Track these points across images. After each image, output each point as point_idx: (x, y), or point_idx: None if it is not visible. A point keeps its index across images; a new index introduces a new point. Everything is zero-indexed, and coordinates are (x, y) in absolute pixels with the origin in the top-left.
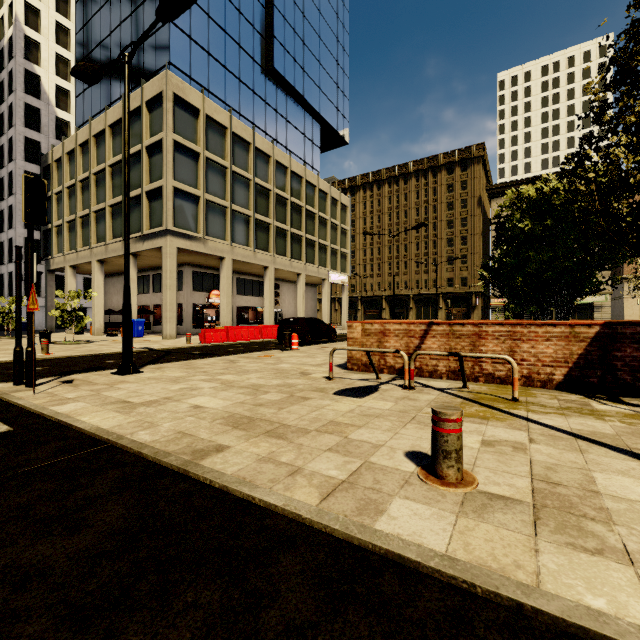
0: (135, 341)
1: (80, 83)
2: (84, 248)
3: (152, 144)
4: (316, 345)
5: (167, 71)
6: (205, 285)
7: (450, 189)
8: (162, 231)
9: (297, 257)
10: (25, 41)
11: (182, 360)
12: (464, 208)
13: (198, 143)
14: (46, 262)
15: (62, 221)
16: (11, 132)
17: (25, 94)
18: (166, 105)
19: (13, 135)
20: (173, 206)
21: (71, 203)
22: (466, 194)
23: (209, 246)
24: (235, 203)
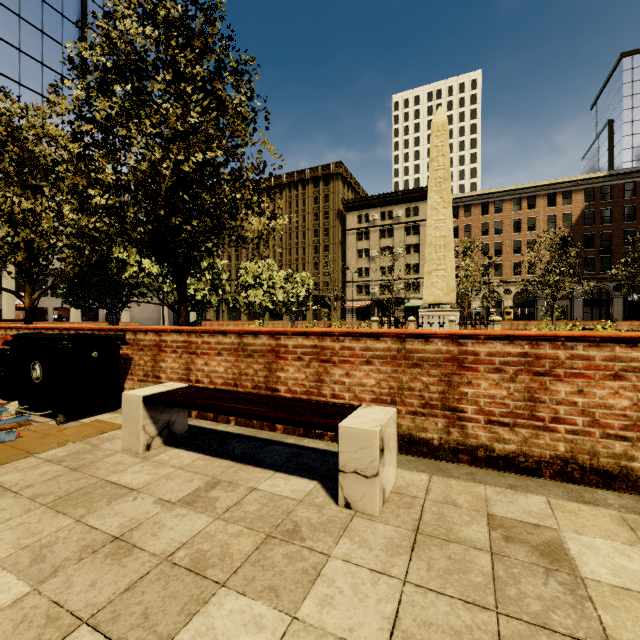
0: None
1: None
2: None
3: None
4: None
5: None
6: None
7: (316, 201)
8: None
9: None
10: None
11: None
12: (327, 219)
13: None
14: None
15: None
16: None
17: None
18: None
19: None
20: None
21: None
22: (328, 207)
23: None
24: None
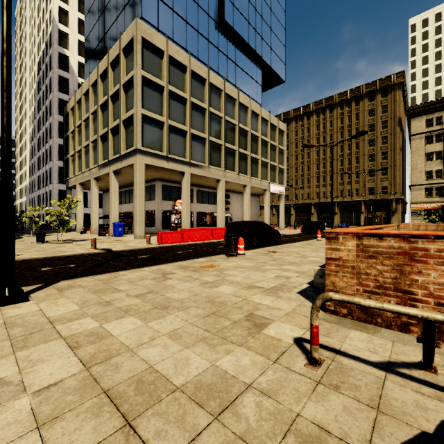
0: (110, 240)
1: (87, 52)
2: (86, 170)
3: (127, 82)
4: (262, 248)
5: (136, 19)
6: (172, 195)
7: (371, 113)
8: (133, 151)
9: (243, 172)
10: (59, 33)
11: (116, 269)
12: (384, 128)
13: (162, 79)
14: (66, 182)
15: (74, 151)
16: (51, 96)
17: (59, 69)
18: (135, 47)
19: (52, 98)
20: (142, 130)
21: (79, 138)
22: (386, 116)
23: (172, 163)
24: (193, 128)
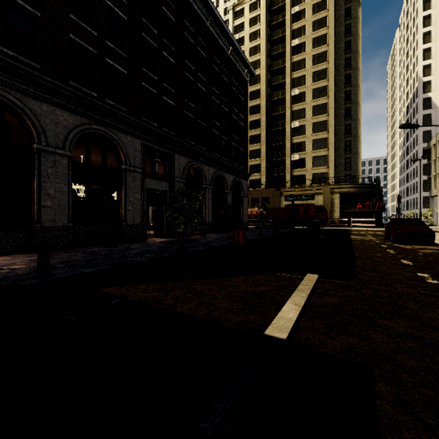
0: None
1: None
2: None
3: None
4: None
5: None
6: None
7: None
8: None
9: None
10: (423, 85)
11: None
12: None
13: None
14: (429, 193)
15: (435, 173)
16: (416, 132)
17: (423, 111)
18: None
19: (417, 133)
20: None
21: None
22: None
23: None
24: None
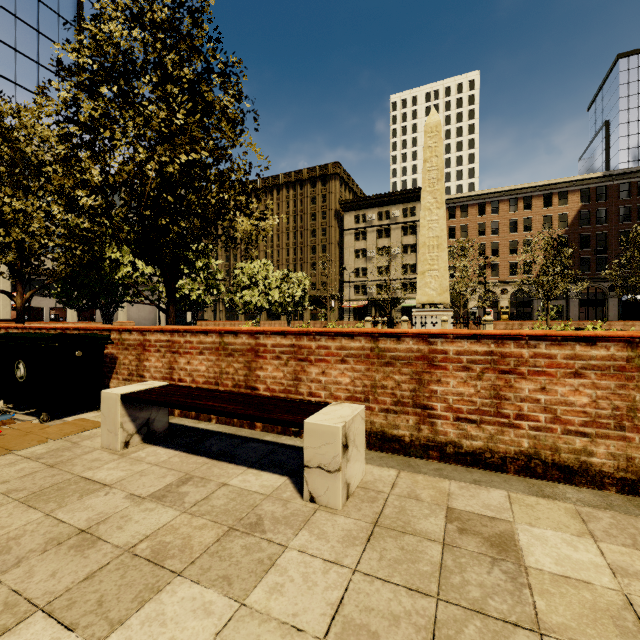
0: None
1: None
2: None
3: None
4: None
5: None
6: None
7: (314, 201)
8: None
9: None
10: None
11: None
12: (324, 219)
13: None
14: None
15: None
16: None
17: None
18: None
19: None
20: None
21: None
22: (326, 207)
23: None
24: None
